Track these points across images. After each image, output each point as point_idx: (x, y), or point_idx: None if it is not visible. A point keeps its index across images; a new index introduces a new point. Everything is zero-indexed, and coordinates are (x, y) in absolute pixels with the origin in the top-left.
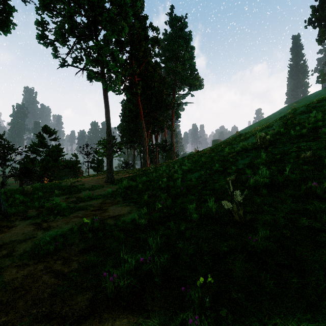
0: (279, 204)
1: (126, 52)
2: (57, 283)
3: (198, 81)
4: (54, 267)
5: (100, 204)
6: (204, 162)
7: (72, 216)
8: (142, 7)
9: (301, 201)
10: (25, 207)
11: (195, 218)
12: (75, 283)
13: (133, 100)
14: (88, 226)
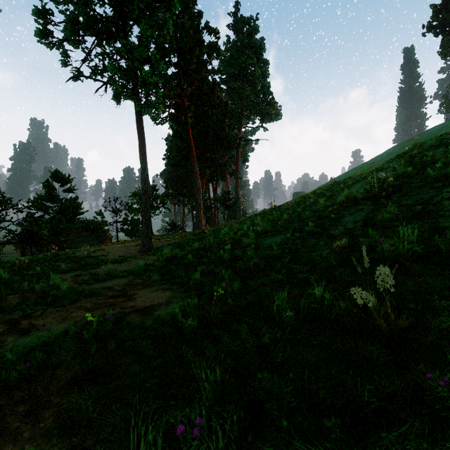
0: None
1: (171, 64)
2: None
3: (274, 108)
4: (6, 421)
5: (124, 285)
6: (287, 220)
7: (74, 307)
8: None
9: None
10: (8, 290)
11: (289, 318)
12: None
13: (182, 134)
14: (93, 329)
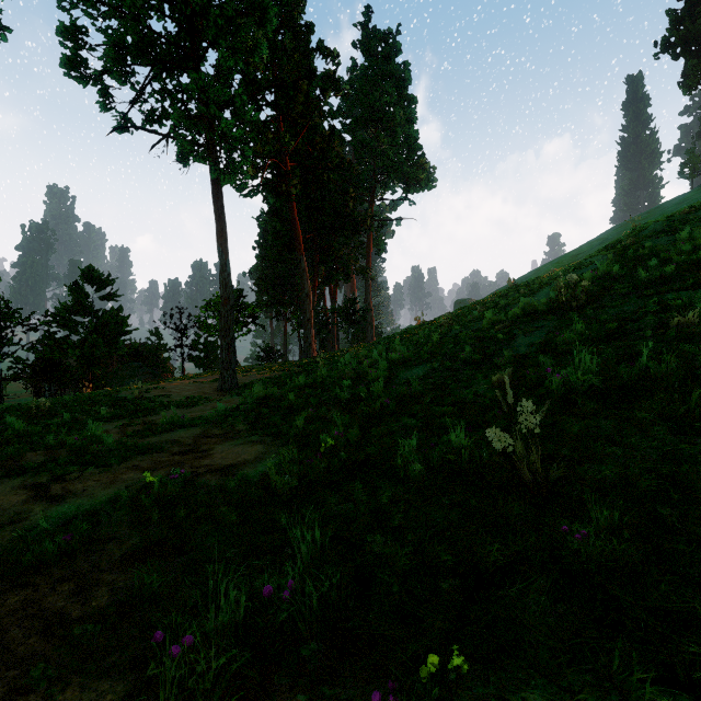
0: (634, 436)
1: (266, 104)
2: (42, 652)
3: (425, 171)
4: (48, 601)
5: (195, 438)
6: (438, 343)
7: (124, 466)
8: (302, 6)
9: (692, 430)
10: (25, 445)
11: (417, 474)
12: (87, 653)
13: (283, 212)
14: (155, 493)
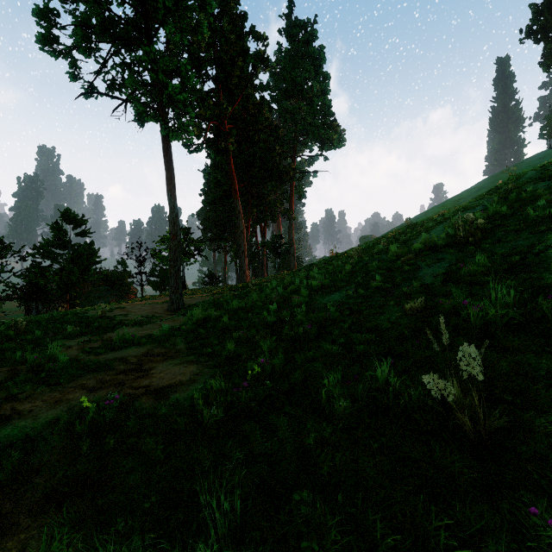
0: None
1: (209, 78)
2: None
3: (337, 133)
4: None
5: (141, 356)
6: (350, 272)
7: (72, 385)
8: None
9: None
10: None
11: (343, 410)
12: None
13: (222, 165)
14: (89, 419)
